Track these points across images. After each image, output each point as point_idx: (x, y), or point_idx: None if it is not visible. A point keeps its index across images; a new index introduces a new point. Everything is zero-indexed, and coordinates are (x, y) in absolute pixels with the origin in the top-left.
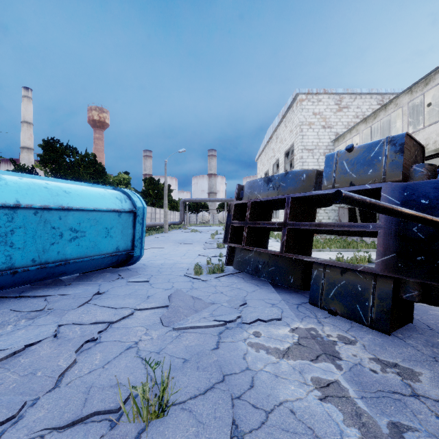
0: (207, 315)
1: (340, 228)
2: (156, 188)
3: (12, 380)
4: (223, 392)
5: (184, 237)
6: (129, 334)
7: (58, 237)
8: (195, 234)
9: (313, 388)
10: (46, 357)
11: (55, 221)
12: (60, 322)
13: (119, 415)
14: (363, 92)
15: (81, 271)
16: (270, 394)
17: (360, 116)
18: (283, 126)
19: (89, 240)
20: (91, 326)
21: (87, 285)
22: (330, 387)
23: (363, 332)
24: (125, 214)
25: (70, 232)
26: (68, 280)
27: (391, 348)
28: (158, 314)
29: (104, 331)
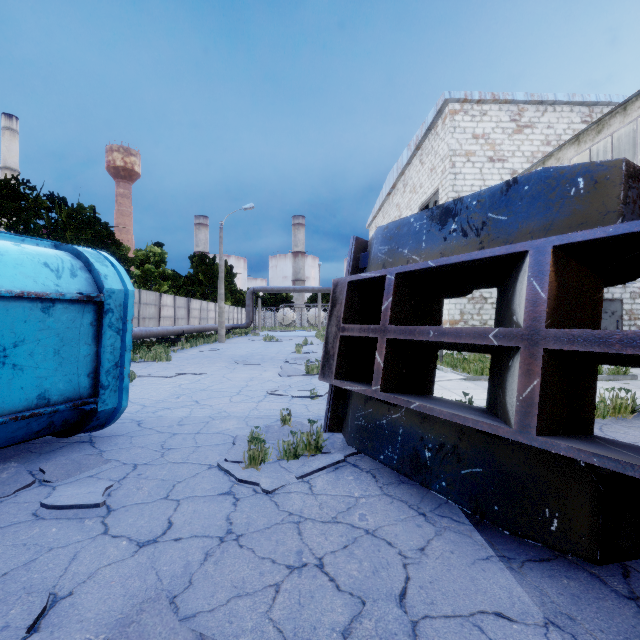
0: None
1: None
2: (209, 271)
3: None
4: None
5: (250, 351)
6: None
7: None
8: (270, 345)
9: None
10: None
11: None
12: None
13: None
14: (558, 101)
15: None
16: None
17: (553, 143)
18: (417, 163)
19: None
20: None
21: None
22: None
23: None
24: (66, 306)
25: None
26: None
27: None
28: None
29: None
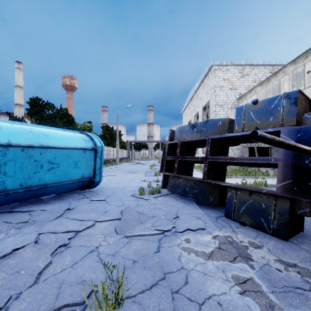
0: (149, 226)
1: (248, 160)
2: (110, 133)
3: (2, 277)
4: (165, 288)
5: (131, 168)
6: (91, 240)
7: (39, 168)
8: (139, 166)
9: (234, 284)
10: (29, 259)
11: (37, 156)
12: (40, 231)
13: (83, 307)
14: (259, 64)
15: (57, 192)
16: (201, 289)
17: (257, 81)
18: (201, 88)
19: (62, 170)
20: (63, 234)
21: (61, 203)
22: (247, 283)
23: (267, 239)
24: (88, 151)
25: (48, 164)
26: (47, 199)
27: (290, 251)
28: (113, 225)
29: (73, 238)
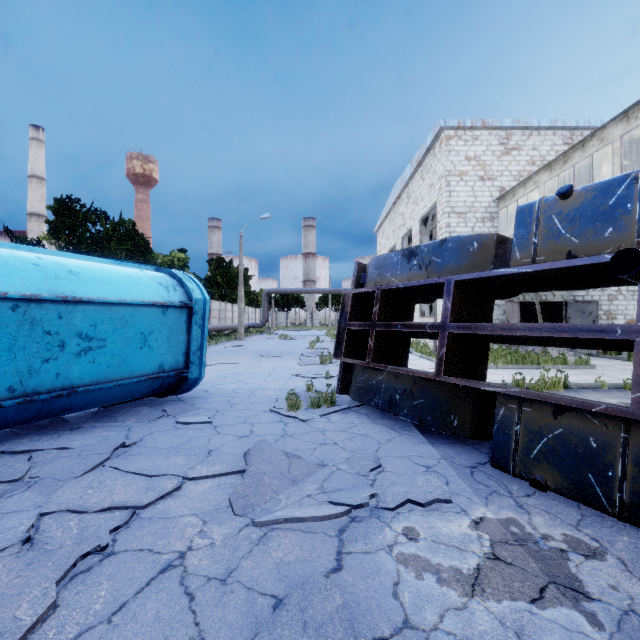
0: (314, 491)
1: (553, 333)
2: (226, 274)
3: None
4: None
5: (269, 347)
6: (169, 534)
7: (57, 349)
8: (286, 342)
9: None
10: None
11: (52, 321)
12: (45, 508)
13: None
14: (542, 126)
15: (101, 404)
16: None
17: (537, 163)
18: (419, 179)
19: (112, 353)
20: (100, 517)
21: (108, 429)
22: None
23: (608, 528)
24: (173, 310)
25: (79, 341)
26: (79, 420)
27: None
28: (225, 488)
29: (124, 527)
